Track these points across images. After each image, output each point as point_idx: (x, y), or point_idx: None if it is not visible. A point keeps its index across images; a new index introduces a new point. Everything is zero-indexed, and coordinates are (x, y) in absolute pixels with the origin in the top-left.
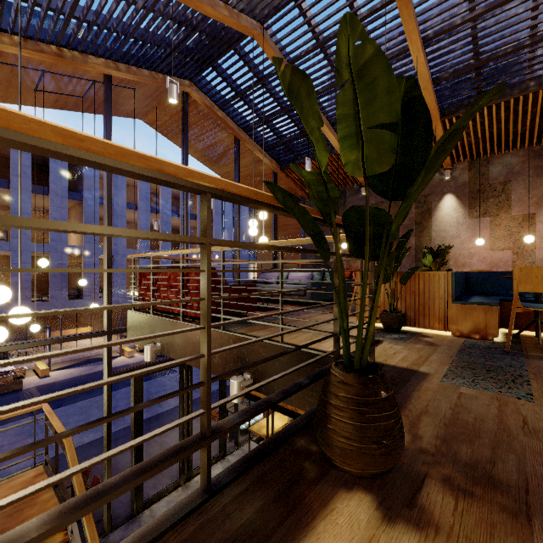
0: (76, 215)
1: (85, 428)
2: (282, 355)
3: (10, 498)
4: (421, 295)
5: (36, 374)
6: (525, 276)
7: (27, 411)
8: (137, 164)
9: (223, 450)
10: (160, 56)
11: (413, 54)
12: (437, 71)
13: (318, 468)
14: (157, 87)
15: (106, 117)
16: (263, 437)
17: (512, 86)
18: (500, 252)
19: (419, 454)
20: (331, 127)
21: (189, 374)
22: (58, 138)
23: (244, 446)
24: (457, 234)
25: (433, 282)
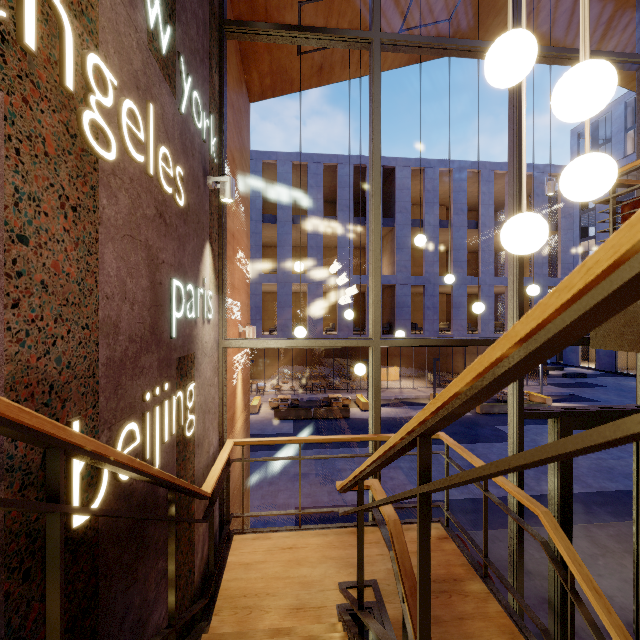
0: (387, 245)
1: None
2: None
3: None
4: None
5: (357, 406)
6: None
7: None
8: None
9: None
10: None
11: None
12: None
13: None
14: None
15: None
16: None
17: None
18: None
19: None
20: None
21: None
22: None
23: None
24: None
25: None
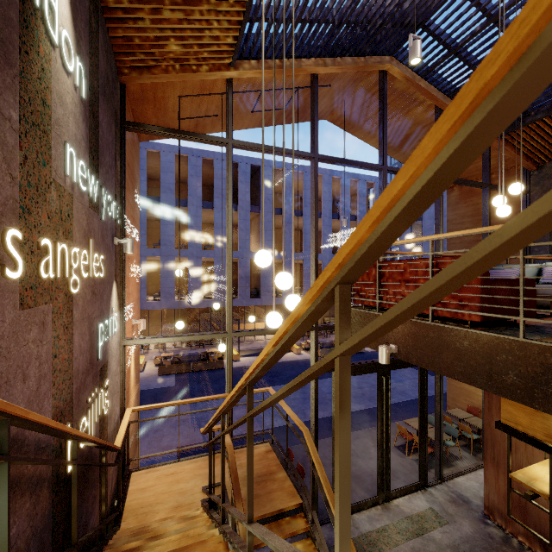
0: (255, 226)
1: None
2: None
3: None
4: None
5: None
6: None
7: (259, 391)
8: None
9: (423, 478)
10: (367, 35)
11: None
12: None
13: None
14: (351, 77)
15: (314, 116)
16: (541, 495)
17: None
18: None
19: None
20: None
21: (388, 383)
22: None
23: (449, 483)
24: None
25: None
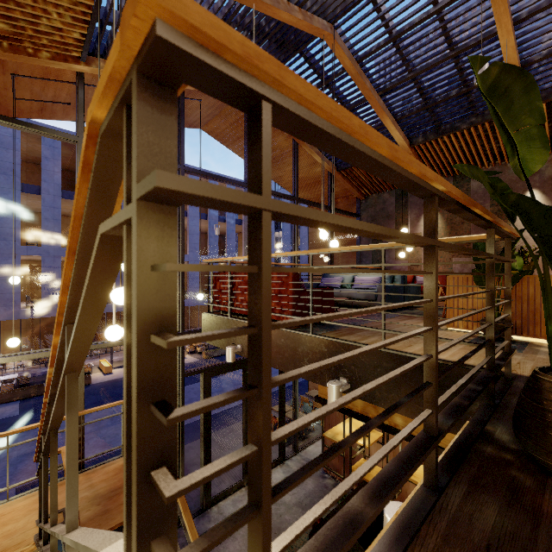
0: None
1: (384, 418)
2: (466, 359)
3: (353, 476)
4: (530, 301)
5: (100, 371)
6: None
7: (117, 404)
8: (414, 170)
9: (282, 454)
10: None
11: (501, 38)
12: (527, 54)
13: (531, 478)
14: None
15: (180, 129)
16: None
17: None
18: None
19: None
20: (396, 124)
21: None
22: (388, 150)
23: (302, 452)
24: None
25: None
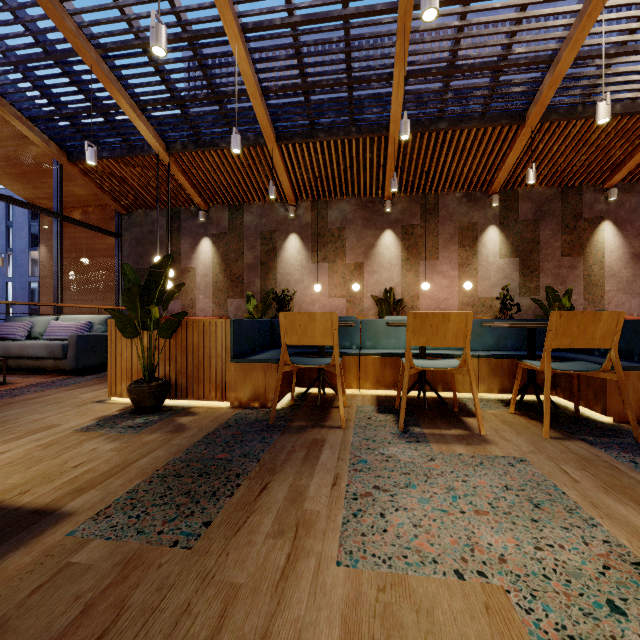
0: None
1: None
2: None
3: None
4: (195, 353)
5: None
6: (290, 324)
7: None
8: None
9: None
10: None
11: (231, 41)
12: (265, 79)
13: None
14: None
15: None
16: None
17: (339, 127)
18: (337, 300)
19: None
20: (140, 112)
21: None
22: None
23: None
24: (301, 279)
25: (210, 334)
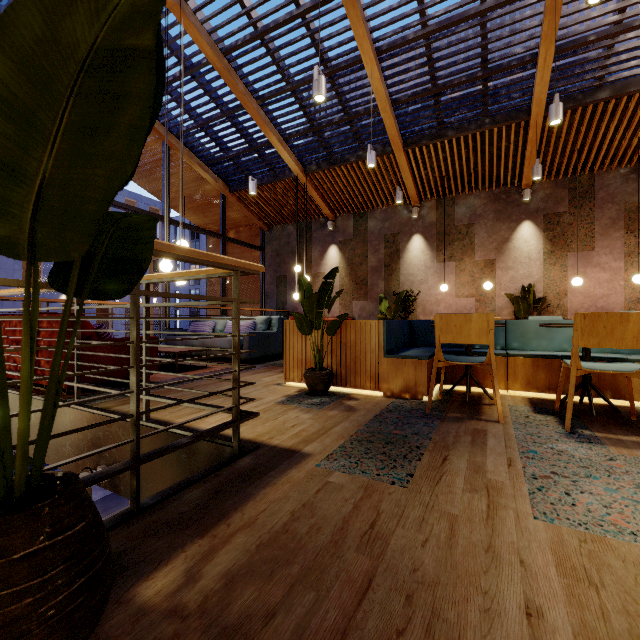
0: None
1: None
2: None
3: None
4: (352, 348)
5: None
6: (445, 324)
7: None
8: None
9: None
10: None
11: (367, 66)
12: (395, 92)
13: None
14: None
15: None
16: None
17: (470, 121)
18: (464, 299)
19: (162, 620)
20: (285, 144)
21: None
22: None
23: None
24: (425, 279)
25: (365, 333)
